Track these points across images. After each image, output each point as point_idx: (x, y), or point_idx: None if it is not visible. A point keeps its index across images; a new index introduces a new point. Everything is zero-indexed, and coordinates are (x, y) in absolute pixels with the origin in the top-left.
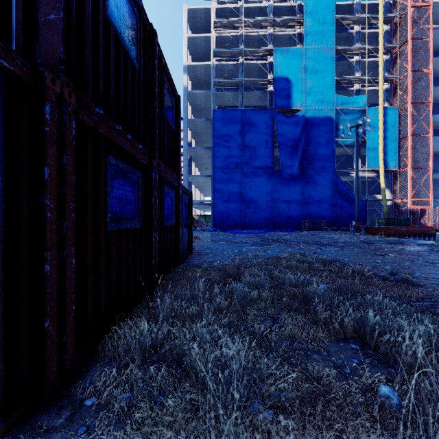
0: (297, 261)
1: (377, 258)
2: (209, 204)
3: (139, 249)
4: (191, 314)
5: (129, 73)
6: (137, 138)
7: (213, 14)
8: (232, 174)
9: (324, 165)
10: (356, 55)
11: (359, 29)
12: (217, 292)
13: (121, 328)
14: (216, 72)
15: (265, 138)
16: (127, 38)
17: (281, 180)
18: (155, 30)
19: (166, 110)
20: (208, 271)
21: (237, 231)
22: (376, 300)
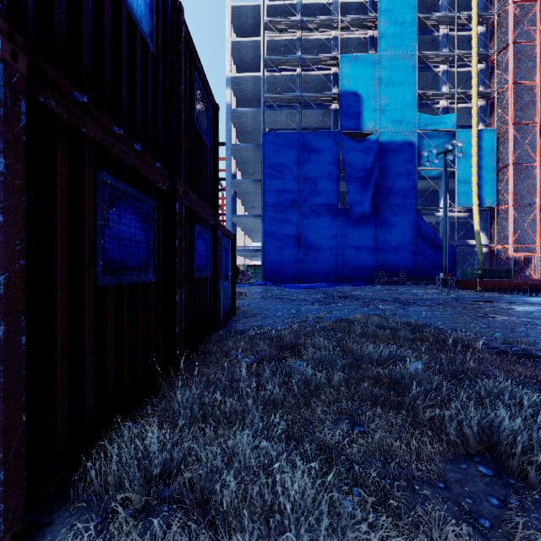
0: (375, 326)
1: (480, 322)
2: (258, 251)
3: (155, 312)
4: (229, 411)
5: (139, 53)
6: (152, 153)
7: (263, 12)
8: (287, 213)
9: (402, 202)
10: (443, 63)
11: (447, 31)
12: (267, 374)
13: (120, 437)
14: (267, 85)
15: (329, 169)
16: (134, 2)
17: (349, 220)
18: (180, 3)
19: (198, 120)
20: (255, 341)
21: (294, 285)
22: (506, 391)
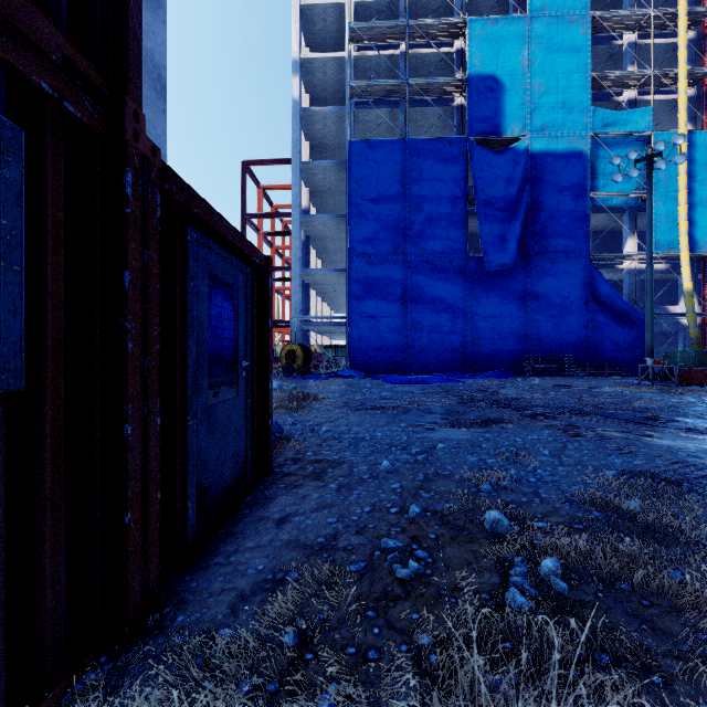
0: None
1: None
2: (342, 325)
3: None
4: None
5: None
6: None
7: None
8: (385, 265)
9: (567, 247)
10: (629, 31)
11: None
12: None
13: None
14: (355, 74)
15: (451, 195)
16: None
17: (482, 276)
18: None
19: None
20: None
21: (398, 377)
22: None
